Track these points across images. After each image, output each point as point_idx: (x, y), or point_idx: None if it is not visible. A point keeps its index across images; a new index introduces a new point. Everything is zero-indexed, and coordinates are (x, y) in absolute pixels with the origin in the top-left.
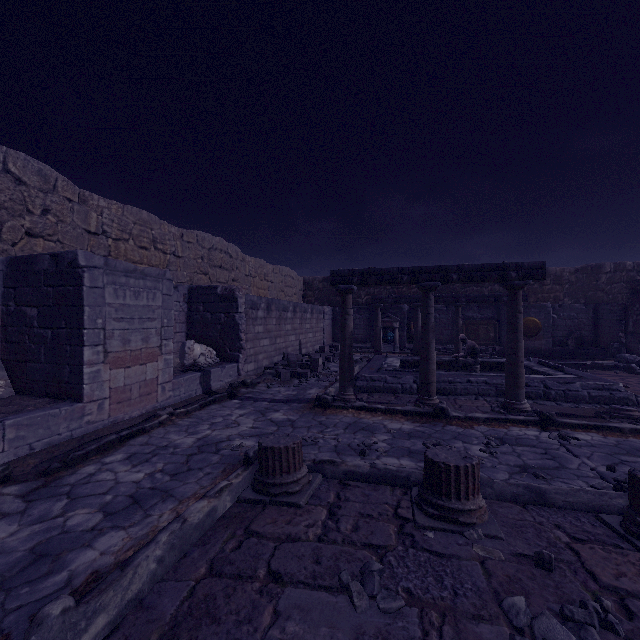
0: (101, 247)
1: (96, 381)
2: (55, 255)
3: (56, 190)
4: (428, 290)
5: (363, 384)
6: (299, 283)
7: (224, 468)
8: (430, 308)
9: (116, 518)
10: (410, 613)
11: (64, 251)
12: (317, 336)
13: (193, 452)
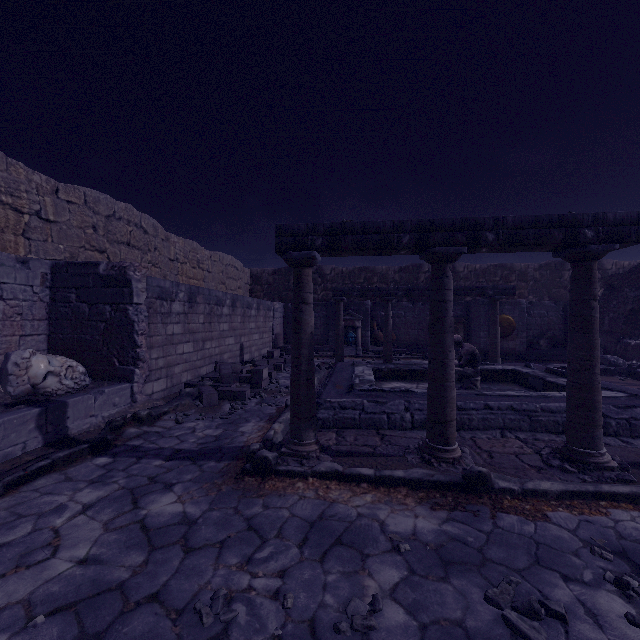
0: None
1: None
2: None
3: None
4: (444, 260)
5: (328, 415)
6: (245, 275)
7: None
8: (447, 292)
9: None
10: None
11: None
12: (265, 338)
13: None
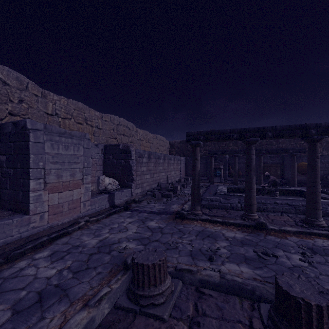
0: (55, 122)
1: (38, 201)
2: (15, 123)
3: (27, 89)
4: (251, 143)
5: (205, 203)
6: (167, 144)
7: (111, 268)
8: (252, 155)
9: (18, 319)
10: None
11: (19, 120)
12: (177, 173)
13: (94, 252)
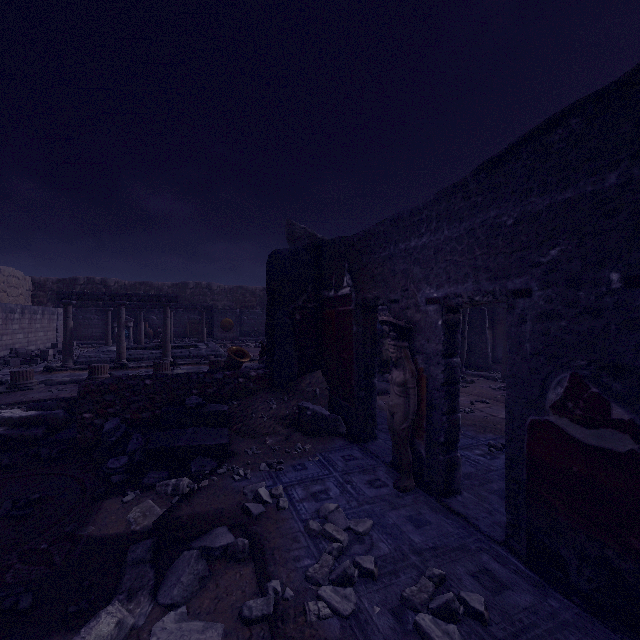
0: None
1: None
2: None
3: None
4: (121, 305)
5: (83, 360)
6: (27, 283)
7: None
8: (122, 314)
9: None
10: (70, 390)
11: None
12: (50, 335)
13: None
